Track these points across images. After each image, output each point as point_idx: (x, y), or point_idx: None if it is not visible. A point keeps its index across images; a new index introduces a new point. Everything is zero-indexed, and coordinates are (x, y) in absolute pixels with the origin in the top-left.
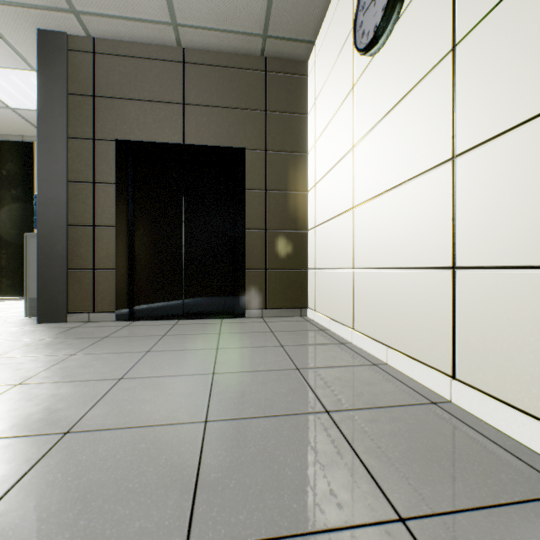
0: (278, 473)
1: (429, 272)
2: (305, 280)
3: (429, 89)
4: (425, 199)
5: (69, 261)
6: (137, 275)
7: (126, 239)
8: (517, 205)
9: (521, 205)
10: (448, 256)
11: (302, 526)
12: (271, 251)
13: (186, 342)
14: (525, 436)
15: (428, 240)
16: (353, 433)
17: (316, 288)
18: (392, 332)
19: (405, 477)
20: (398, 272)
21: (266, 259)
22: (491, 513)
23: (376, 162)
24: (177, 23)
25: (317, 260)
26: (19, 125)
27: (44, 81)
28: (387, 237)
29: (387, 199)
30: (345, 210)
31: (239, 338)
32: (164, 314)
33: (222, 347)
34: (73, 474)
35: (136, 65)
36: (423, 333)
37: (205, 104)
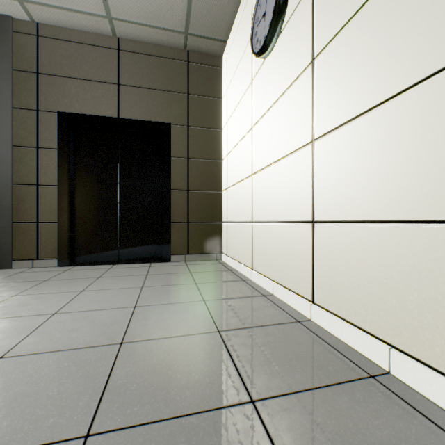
0: (170, 377)
1: (299, 224)
2: (220, 231)
3: (298, 89)
4: (296, 170)
5: (14, 215)
6: (77, 227)
7: (67, 196)
8: (348, 178)
9: (350, 178)
10: (310, 213)
11: (180, 411)
12: (192, 207)
13: (116, 282)
14: (351, 341)
15: (298, 201)
16: (234, 345)
17: (228, 238)
18: (277, 270)
19: (263, 373)
20: (280, 224)
21: (188, 214)
22: (314, 392)
23: (267, 140)
24: (112, 17)
25: (228, 215)
26: None
27: None
28: (274, 198)
29: (274, 169)
30: (247, 176)
31: (162, 278)
32: (101, 260)
33: (146, 285)
34: (2, 389)
35: (76, 49)
36: (295, 270)
37: (137, 85)
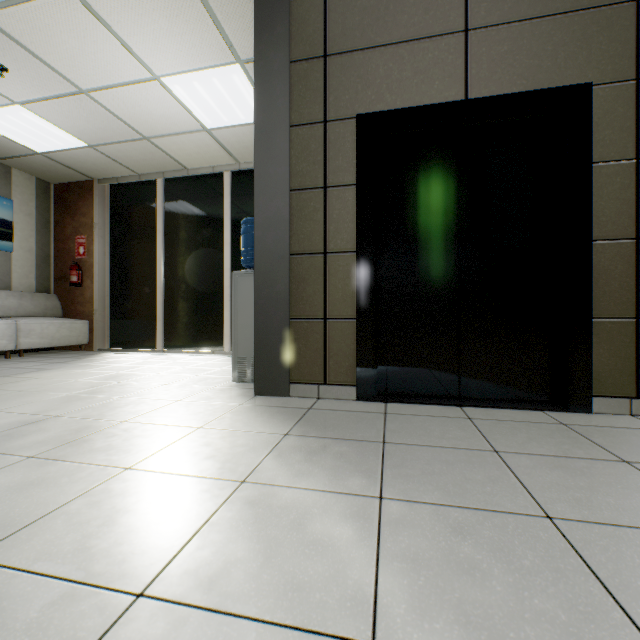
0: None
1: None
2: None
3: None
4: None
5: (291, 306)
6: (382, 328)
7: (372, 270)
8: None
9: None
10: None
11: None
12: None
13: (590, 486)
14: None
15: None
16: None
17: None
18: None
19: None
20: None
21: (636, 298)
22: None
23: None
24: None
25: None
26: (212, 152)
27: (261, 52)
28: None
29: None
30: None
31: None
32: (425, 393)
33: None
34: None
35: None
36: None
37: (505, 20)
